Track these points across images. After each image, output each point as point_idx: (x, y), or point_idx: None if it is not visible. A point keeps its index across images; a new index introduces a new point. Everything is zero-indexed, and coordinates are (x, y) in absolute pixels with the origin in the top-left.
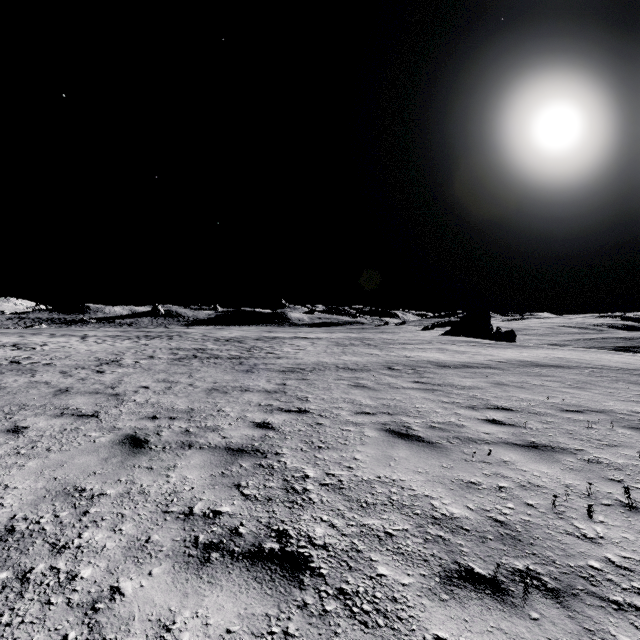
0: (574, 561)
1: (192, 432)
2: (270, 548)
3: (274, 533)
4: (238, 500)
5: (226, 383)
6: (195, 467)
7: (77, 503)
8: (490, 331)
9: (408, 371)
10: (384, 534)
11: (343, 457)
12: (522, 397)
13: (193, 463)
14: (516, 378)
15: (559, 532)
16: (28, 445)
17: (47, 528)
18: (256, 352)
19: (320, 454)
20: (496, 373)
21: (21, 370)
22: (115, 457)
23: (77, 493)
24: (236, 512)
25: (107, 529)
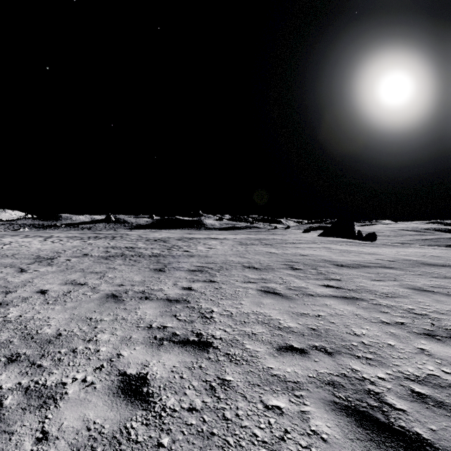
0: None
1: (1, 410)
2: None
3: None
4: None
5: (131, 286)
6: None
7: None
8: (354, 233)
9: (311, 271)
10: None
11: None
12: None
13: None
14: (427, 281)
15: None
16: None
17: None
18: (174, 250)
19: None
20: (399, 274)
21: None
22: None
23: None
24: None
25: None
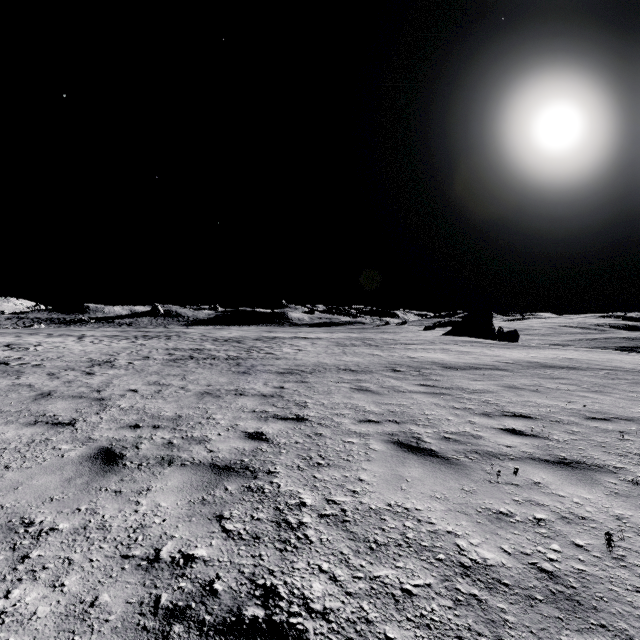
0: None
1: (175, 444)
2: (252, 616)
3: (259, 591)
4: (218, 539)
5: (220, 386)
6: (172, 491)
7: (18, 543)
8: (492, 331)
9: (413, 373)
10: (401, 592)
11: (346, 477)
12: (539, 402)
13: (170, 485)
14: (528, 381)
15: (626, 589)
16: None
17: None
18: (254, 352)
19: (319, 473)
20: (506, 375)
21: (7, 372)
22: (81, 477)
23: (22, 528)
24: (213, 557)
25: (45, 584)
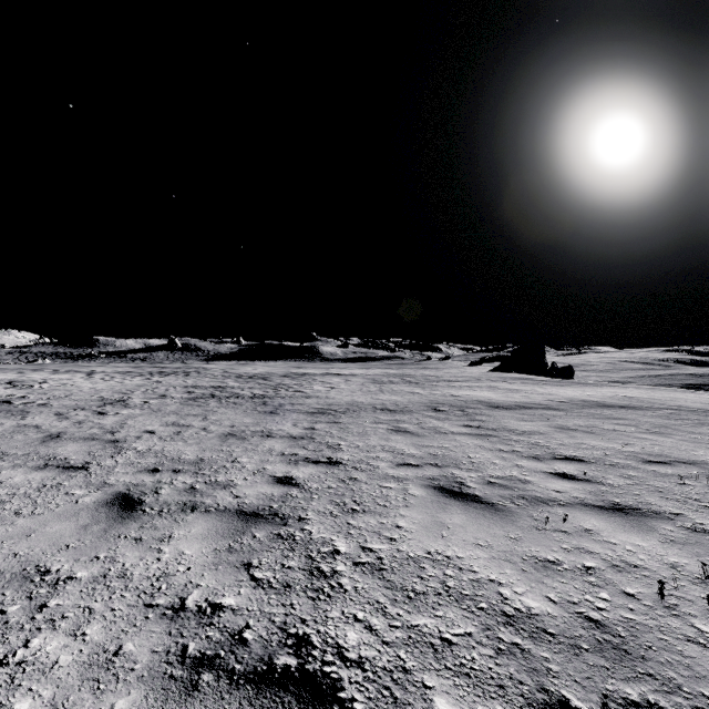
0: (708, 687)
1: (198, 489)
2: (284, 665)
3: (291, 640)
4: (246, 587)
5: (245, 427)
6: (196, 538)
7: (35, 592)
8: (545, 367)
9: (456, 413)
10: (440, 642)
11: (383, 524)
12: (593, 445)
13: (194, 532)
14: (582, 421)
15: (677, 638)
16: None
17: None
18: (282, 390)
19: (354, 520)
20: (558, 415)
21: (11, 411)
22: (98, 524)
23: (38, 576)
24: (242, 606)
25: (66, 633)
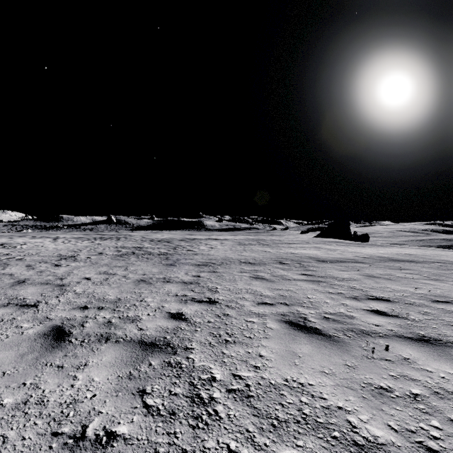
0: None
1: (113, 323)
2: None
3: None
4: (138, 414)
5: (152, 275)
6: (105, 366)
7: None
8: (350, 234)
9: (295, 265)
10: None
11: (249, 353)
12: (394, 288)
13: (104, 360)
14: (382, 271)
15: None
16: None
17: None
18: (179, 250)
19: (227, 349)
20: (364, 267)
21: None
22: (32, 352)
23: None
24: (133, 435)
25: None
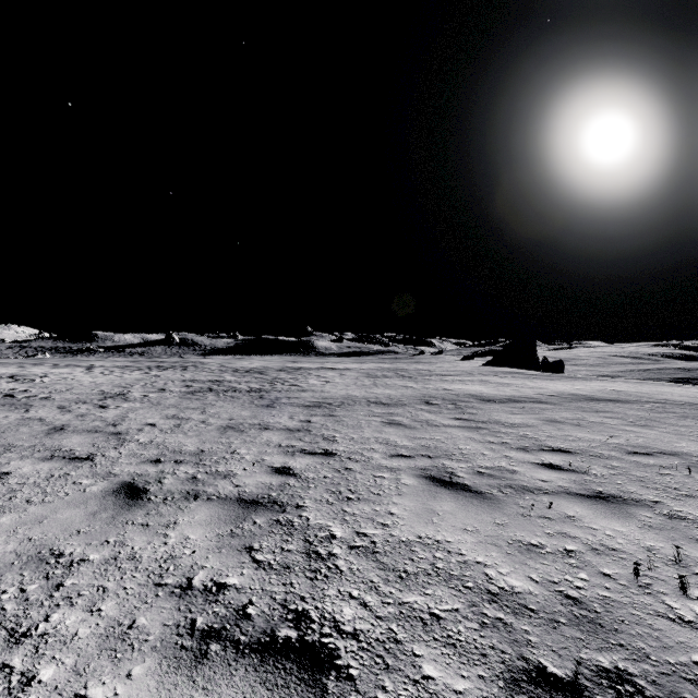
0: (674, 656)
1: (200, 479)
2: (285, 637)
3: (291, 615)
4: (248, 568)
5: (243, 420)
6: (200, 524)
7: (51, 572)
8: (536, 361)
9: (448, 406)
10: (429, 616)
11: (376, 511)
12: (580, 437)
13: (198, 519)
14: (570, 414)
15: (648, 613)
16: (6, 495)
17: (8, 607)
18: (278, 384)
19: (349, 507)
20: (547, 408)
21: (15, 405)
22: (106, 511)
23: (53, 559)
24: (245, 585)
25: (82, 609)
